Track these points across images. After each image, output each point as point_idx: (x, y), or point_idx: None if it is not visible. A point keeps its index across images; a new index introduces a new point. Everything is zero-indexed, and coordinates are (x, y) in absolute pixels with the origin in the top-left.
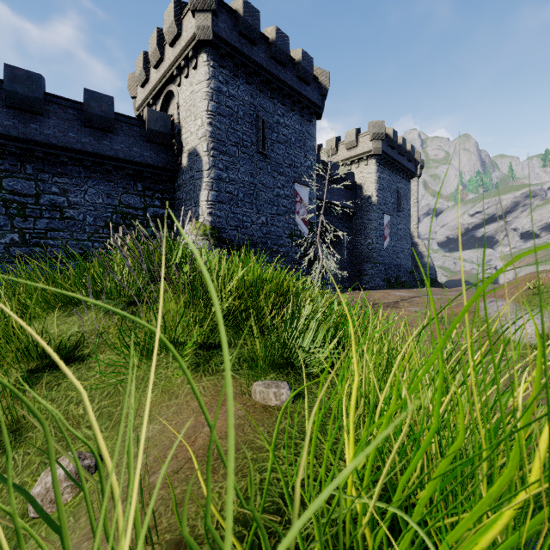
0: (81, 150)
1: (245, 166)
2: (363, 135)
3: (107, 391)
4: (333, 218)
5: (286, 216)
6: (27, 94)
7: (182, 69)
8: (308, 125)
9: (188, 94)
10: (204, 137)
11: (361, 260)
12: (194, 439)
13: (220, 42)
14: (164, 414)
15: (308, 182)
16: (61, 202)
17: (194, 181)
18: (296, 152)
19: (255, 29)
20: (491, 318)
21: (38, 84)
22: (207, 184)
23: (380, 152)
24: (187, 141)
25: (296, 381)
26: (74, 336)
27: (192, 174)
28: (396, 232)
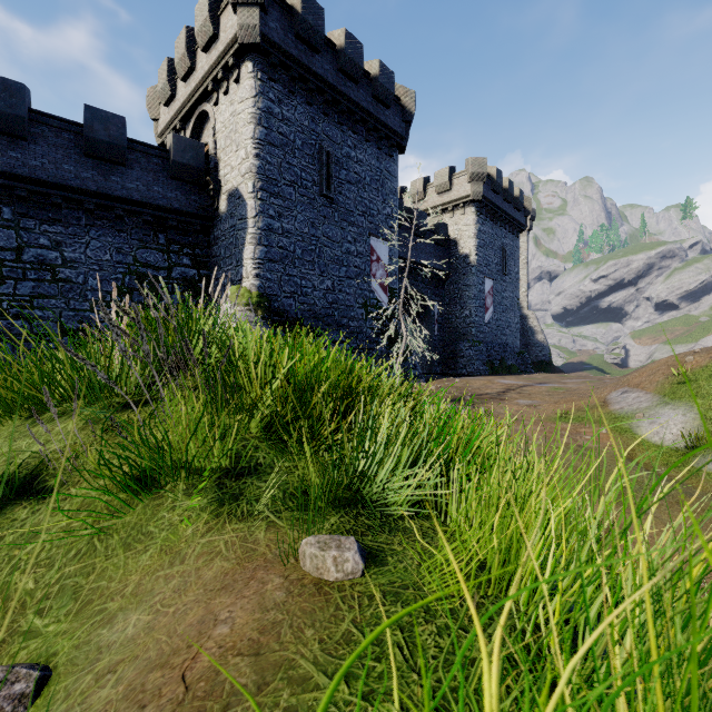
0: (80, 189)
1: (304, 213)
2: (459, 175)
3: (77, 549)
4: (419, 283)
5: (359, 280)
6: (4, 110)
7: (220, 82)
8: (388, 161)
9: (228, 115)
10: (249, 173)
11: (456, 338)
12: (196, 653)
13: (270, 47)
14: (159, 593)
15: (388, 235)
16: (53, 258)
17: (236, 232)
18: (371, 196)
19: (318, 32)
20: (624, 414)
21: (19, 97)
22: (253, 236)
23: (480, 198)
24: (227, 178)
25: (370, 528)
26: (35, 458)
27: (234, 223)
28: (501, 301)
